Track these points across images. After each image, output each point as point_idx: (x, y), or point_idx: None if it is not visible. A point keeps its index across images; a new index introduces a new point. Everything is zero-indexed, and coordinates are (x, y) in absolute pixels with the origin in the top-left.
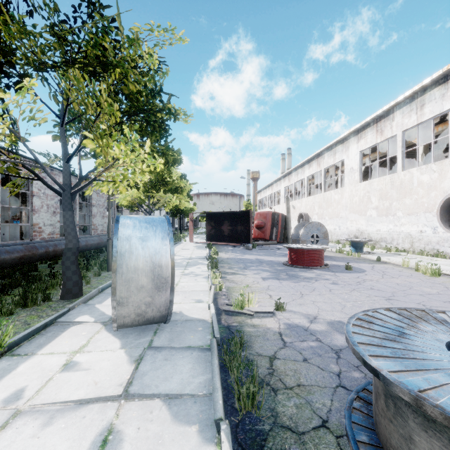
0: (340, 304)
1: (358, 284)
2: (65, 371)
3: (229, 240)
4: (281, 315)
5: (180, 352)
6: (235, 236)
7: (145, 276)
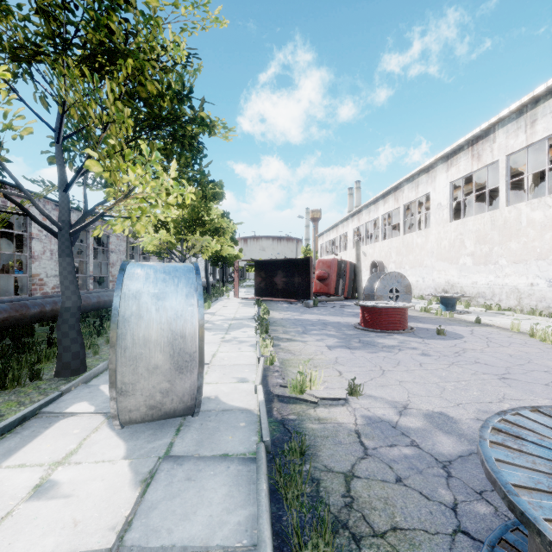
0: (437, 385)
1: (457, 355)
2: (34, 499)
3: (284, 295)
4: (357, 402)
5: (211, 465)
6: (292, 290)
7: (161, 352)
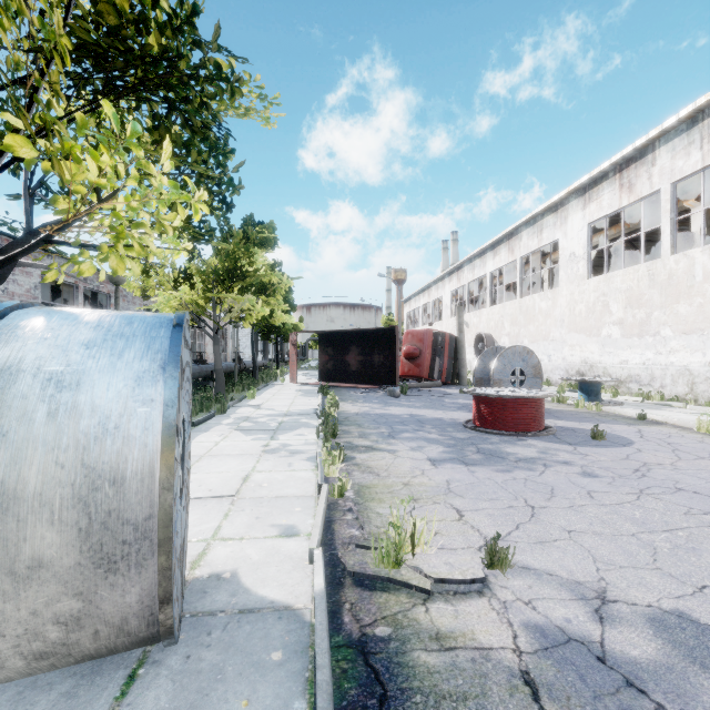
0: (639, 539)
1: (640, 476)
2: None
3: (359, 380)
4: (506, 586)
5: None
6: (370, 373)
7: (52, 523)
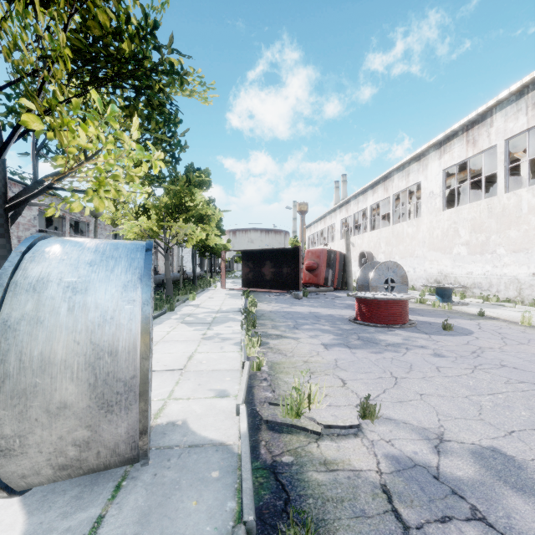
0: (470, 400)
1: (475, 356)
2: None
3: (272, 286)
4: (373, 430)
5: None
6: (280, 281)
7: (72, 380)
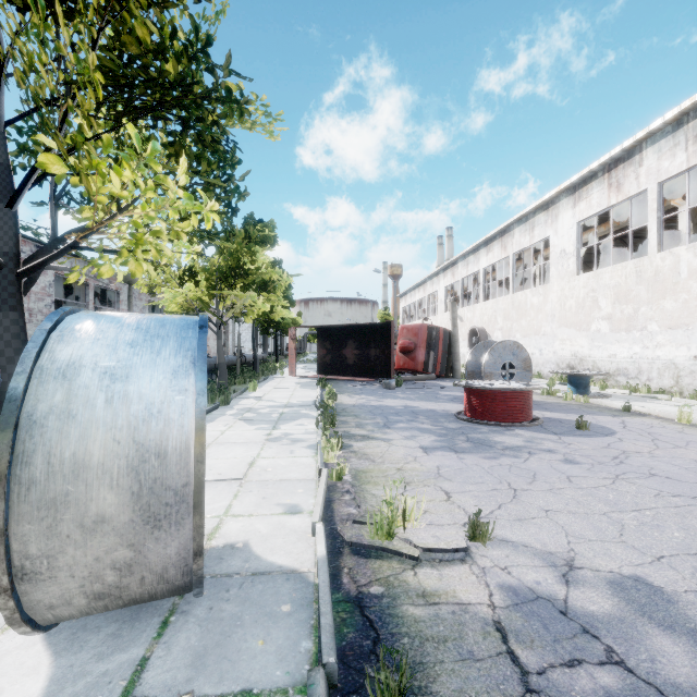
0: (609, 518)
1: (618, 463)
2: None
3: (356, 373)
4: (485, 555)
5: None
6: (366, 366)
7: (112, 487)
